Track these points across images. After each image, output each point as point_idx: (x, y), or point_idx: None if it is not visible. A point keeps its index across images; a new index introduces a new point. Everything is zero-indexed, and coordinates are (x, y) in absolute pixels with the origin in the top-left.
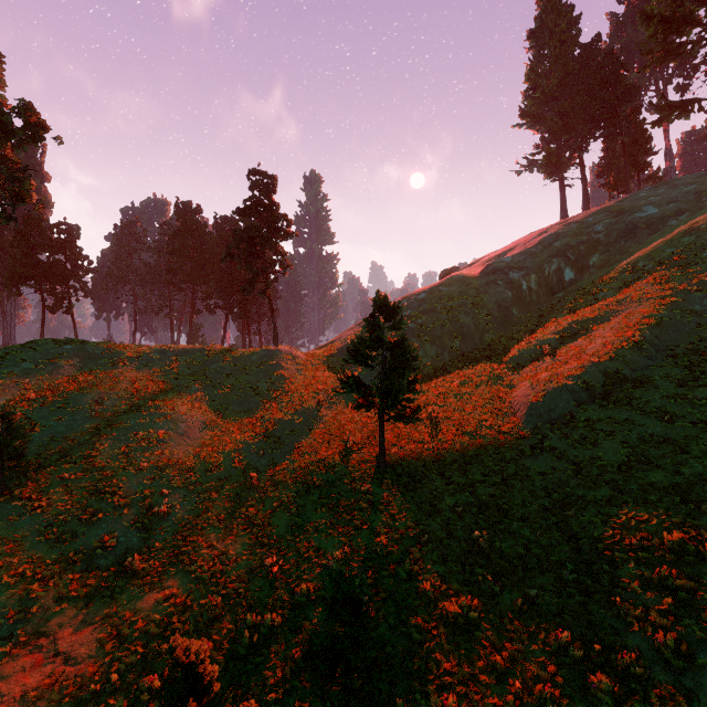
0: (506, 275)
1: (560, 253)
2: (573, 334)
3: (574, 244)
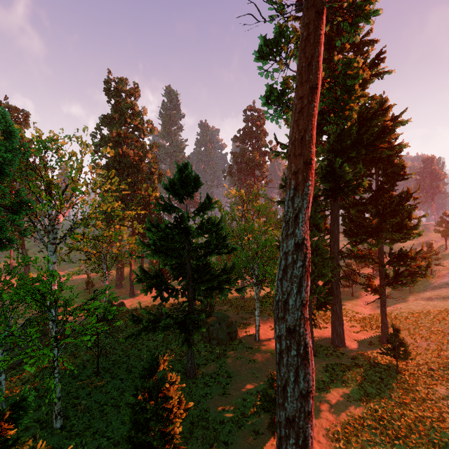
0: None
1: None
2: None
3: None
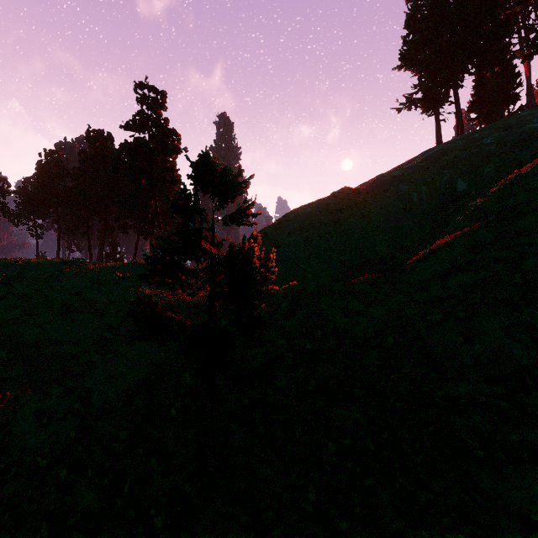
0: (395, 187)
1: (451, 164)
2: (490, 243)
3: (465, 156)
